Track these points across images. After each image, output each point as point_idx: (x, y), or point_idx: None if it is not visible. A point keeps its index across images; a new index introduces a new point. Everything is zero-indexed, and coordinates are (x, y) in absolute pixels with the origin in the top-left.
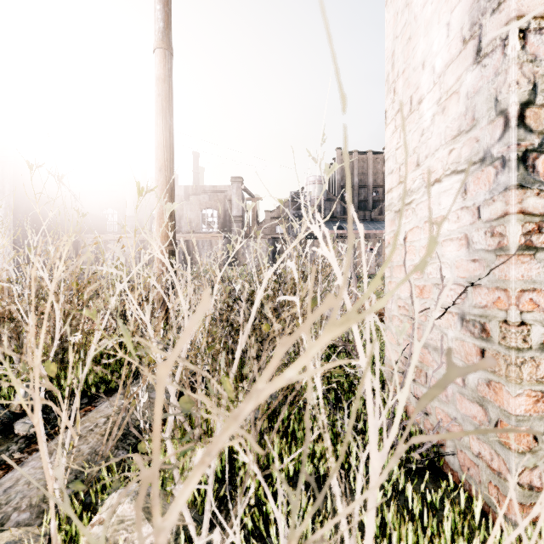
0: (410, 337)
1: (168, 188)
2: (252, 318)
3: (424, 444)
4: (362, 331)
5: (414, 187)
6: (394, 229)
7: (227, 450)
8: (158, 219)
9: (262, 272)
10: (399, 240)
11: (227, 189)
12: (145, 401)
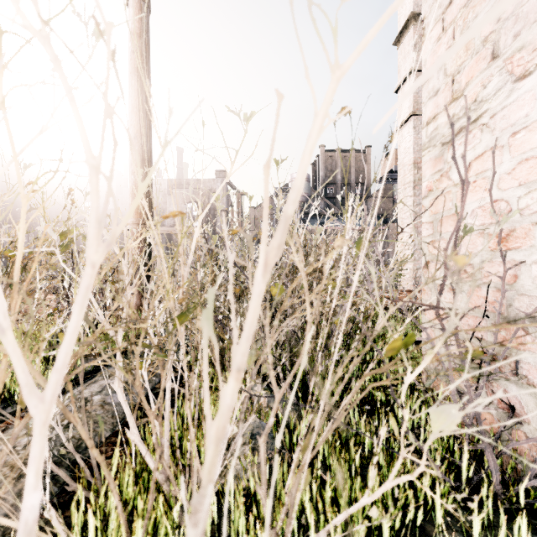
0: (498, 305)
1: (144, 158)
2: (299, 187)
3: (530, 474)
4: (366, 318)
5: (486, 93)
6: (442, 167)
7: (215, 507)
8: (132, 194)
9: (258, 237)
10: (453, 180)
11: (211, 183)
12: (97, 408)
